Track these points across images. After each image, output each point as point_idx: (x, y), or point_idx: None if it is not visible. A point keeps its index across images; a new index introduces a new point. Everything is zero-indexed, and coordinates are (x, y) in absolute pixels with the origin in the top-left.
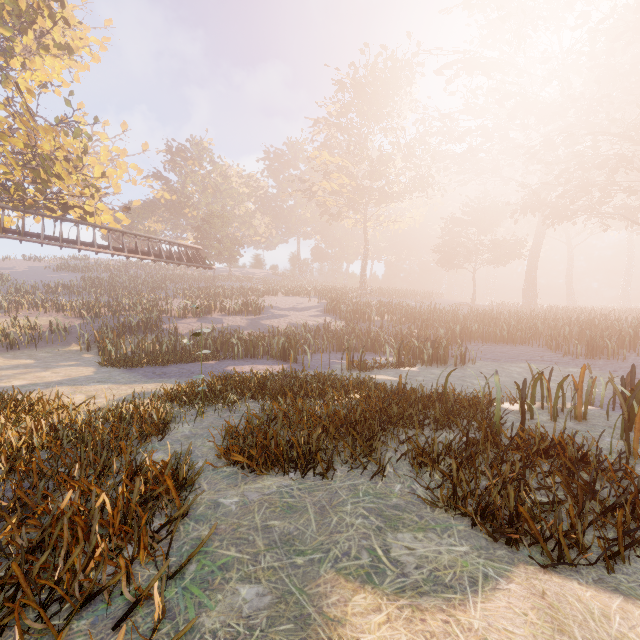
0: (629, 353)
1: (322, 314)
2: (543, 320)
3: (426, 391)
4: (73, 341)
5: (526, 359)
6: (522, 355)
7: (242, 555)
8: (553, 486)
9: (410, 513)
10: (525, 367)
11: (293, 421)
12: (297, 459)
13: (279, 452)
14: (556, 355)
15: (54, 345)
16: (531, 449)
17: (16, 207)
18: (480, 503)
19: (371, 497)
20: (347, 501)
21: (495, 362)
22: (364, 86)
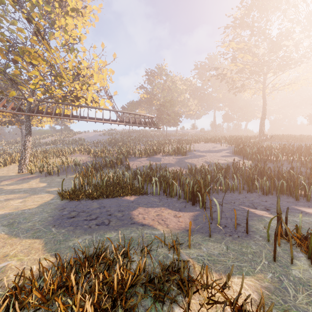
0: None
1: (230, 155)
2: None
3: None
4: (78, 171)
5: None
6: None
7: None
8: None
9: None
10: None
11: None
12: None
13: None
14: None
15: (68, 173)
16: None
17: (57, 101)
18: None
19: None
20: None
21: None
22: None
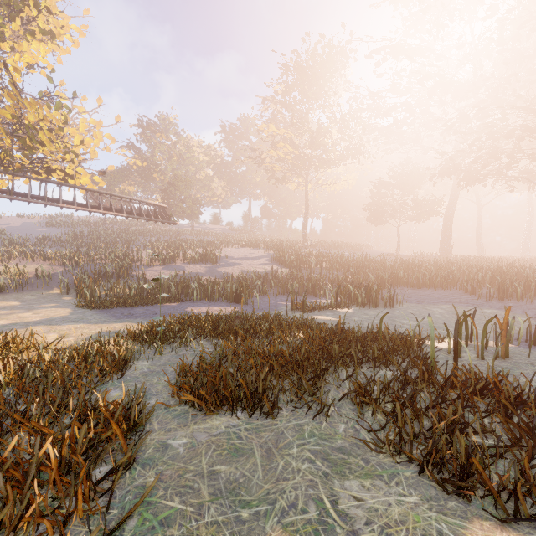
0: (535, 296)
1: (270, 263)
2: (459, 268)
3: (363, 331)
4: (55, 286)
5: (446, 301)
6: (442, 298)
7: (185, 507)
8: (500, 432)
9: (356, 457)
10: (445, 308)
11: (242, 359)
12: (245, 398)
13: (228, 392)
14: (472, 298)
15: (39, 289)
16: (467, 389)
17: (6, 170)
18: (429, 451)
19: (316, 438)
20: (293, 443)
21: (419, 304)
22: (305, 69)
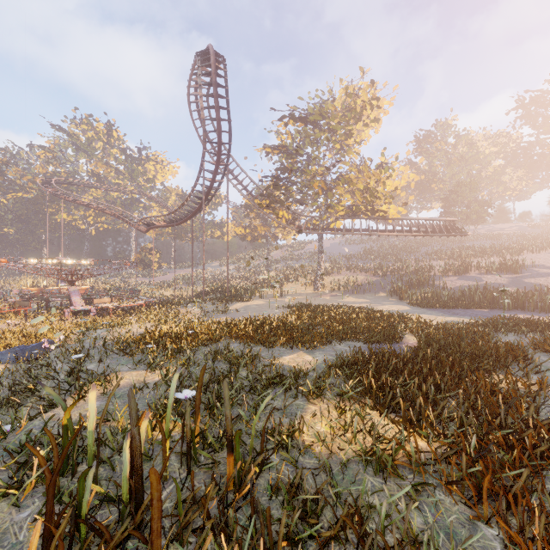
0: None
1: None
2: None
3: None
4: (379, 290)
5: None
6: None
7: None
8: None
9: None
10: None
11: None
12: None
13: None
14: None
15: (371, 292)
16: None
17: (351, 217)
18: None
19: None
20: None
21: None
22: None
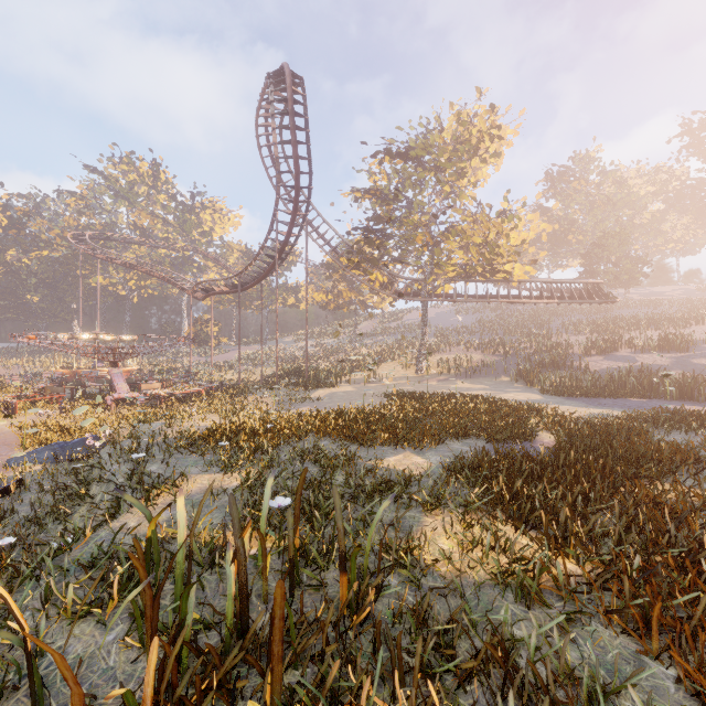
0: None
1: None
2: None
3: None
4: (501, 374)
5: None
6: None
7: None
8: None
9: None
10: None
11: None
12: None
13: None
14: None
15: (490, 376)
16: None
17: (464, 279)
18: None
19: None
20: None
21: None
22: None
